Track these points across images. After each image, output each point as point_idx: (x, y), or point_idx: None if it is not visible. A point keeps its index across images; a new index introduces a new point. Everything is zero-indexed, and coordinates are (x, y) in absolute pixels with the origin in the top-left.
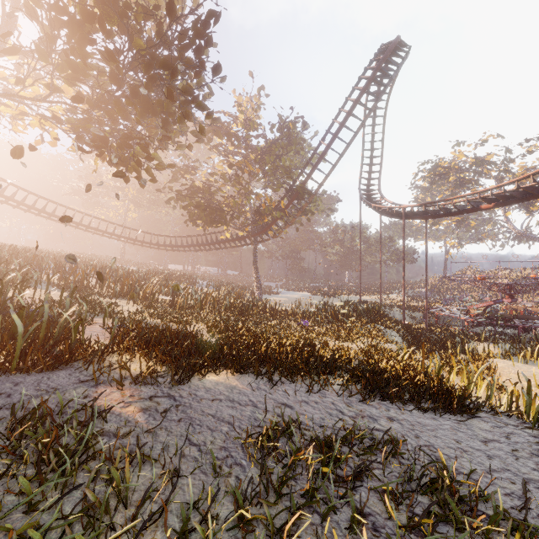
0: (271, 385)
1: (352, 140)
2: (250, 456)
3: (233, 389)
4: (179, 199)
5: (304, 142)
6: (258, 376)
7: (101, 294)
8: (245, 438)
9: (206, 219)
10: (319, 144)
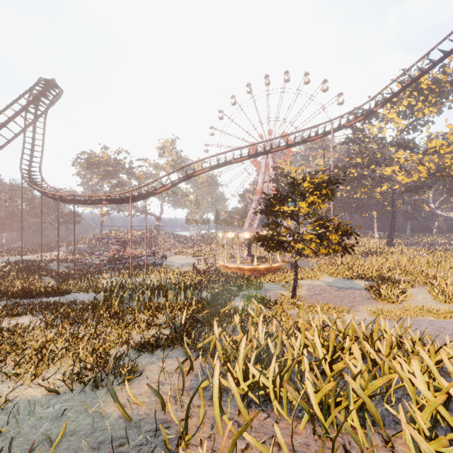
0: None
1: (13, 138)
2: None
3: None
4: None
5: None
6: None
7: None
8: None
9: None
10: None
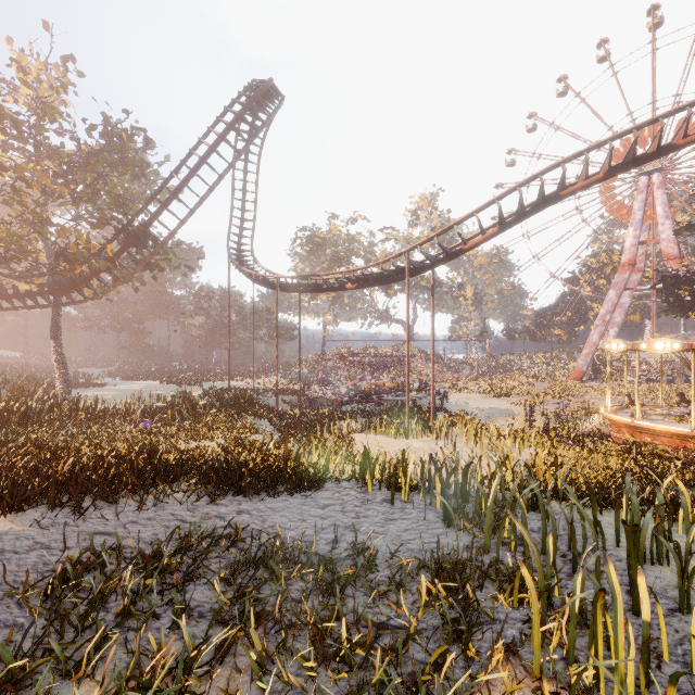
0: (79, 515)
1: (217, 183)
2: (33, 605)
3: (4, 536)
4: None
5: (147, 167)
6: (56, 507)
7: None
8: (24, 586)
9: None
10: (171, 176)
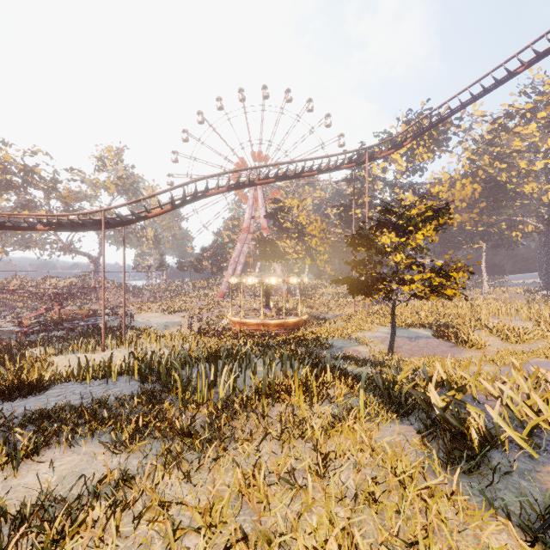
0: None
1: None
2: None
3: None
4: None
5: None
6: None
7: None
8: None
9: None
10: None
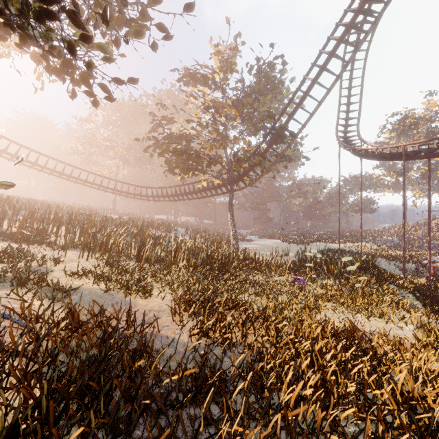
0: None
1: (342, 71)
2: None
3: None
4: (157, 147)
5: (283, 85)
6: None
7: (55, 244)
8: None
9: (183, 167)
10: (303, 81)
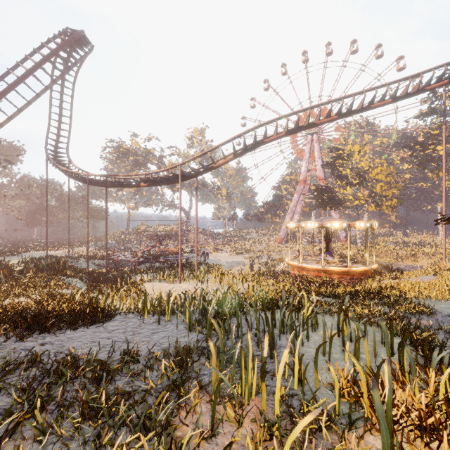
0: None
1: (34, 99)
2: None
3: None
4: None
5: None
6: None
7: None
8: None
9: None
10: None
